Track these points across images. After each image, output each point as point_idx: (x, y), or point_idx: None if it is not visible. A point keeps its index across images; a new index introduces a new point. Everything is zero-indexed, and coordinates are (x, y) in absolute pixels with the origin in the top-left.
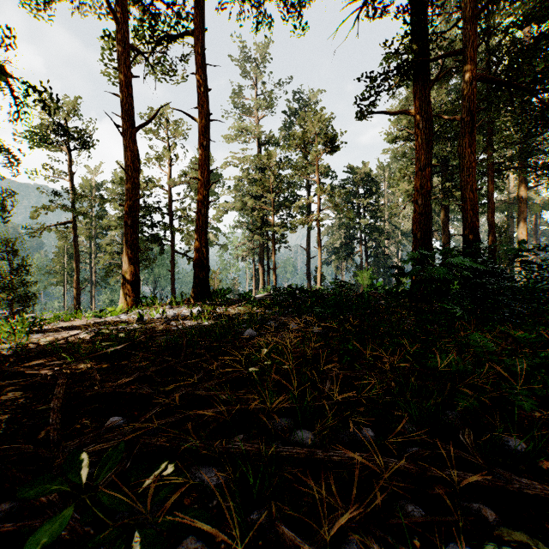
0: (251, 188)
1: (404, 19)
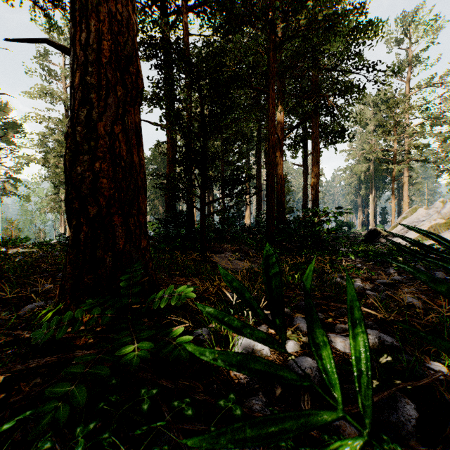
0: (57, 146)
1: (157, 71)
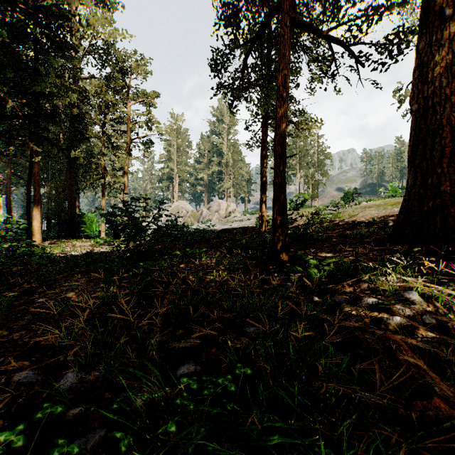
0: None
1: None
